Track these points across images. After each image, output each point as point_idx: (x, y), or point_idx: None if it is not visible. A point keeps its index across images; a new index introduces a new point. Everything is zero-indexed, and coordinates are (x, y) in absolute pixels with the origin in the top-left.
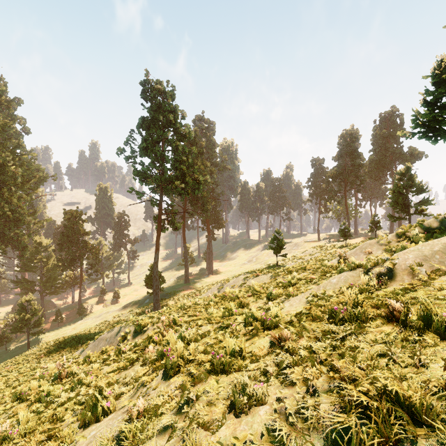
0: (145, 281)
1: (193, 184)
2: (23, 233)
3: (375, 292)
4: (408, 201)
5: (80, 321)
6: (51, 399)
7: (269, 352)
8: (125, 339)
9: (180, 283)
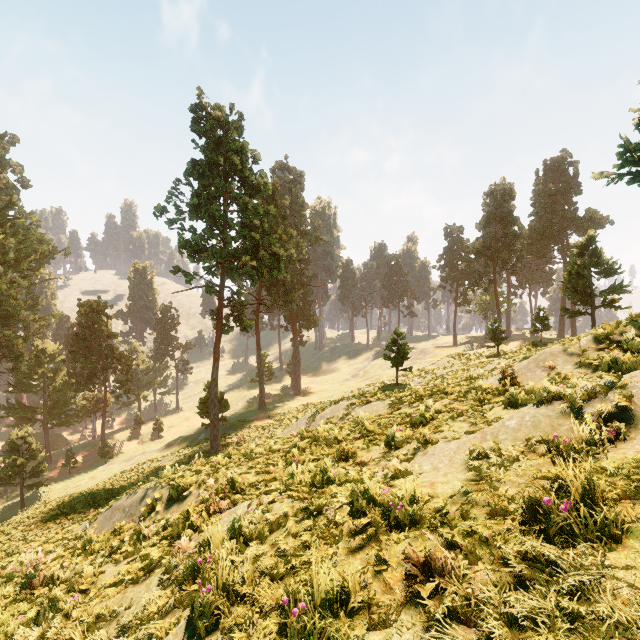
0: (199, 406)
1: (270, 261)
2: (17, 335)
3: (607, 454)
4: (591, 288)
5: (102, 466)
6: None
7: (407, 599)
8: (153, 509)
9: (252, 408)
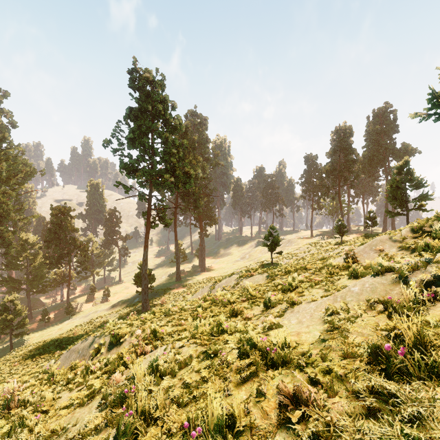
0: (135, 279)
1: (184, 178)
2: (8, 230)
3: (428, 311)
4: (406, 196)
5: (67, 321)
6: None
7: (280, 424)
8: (99, 351)
9: (171, 280)
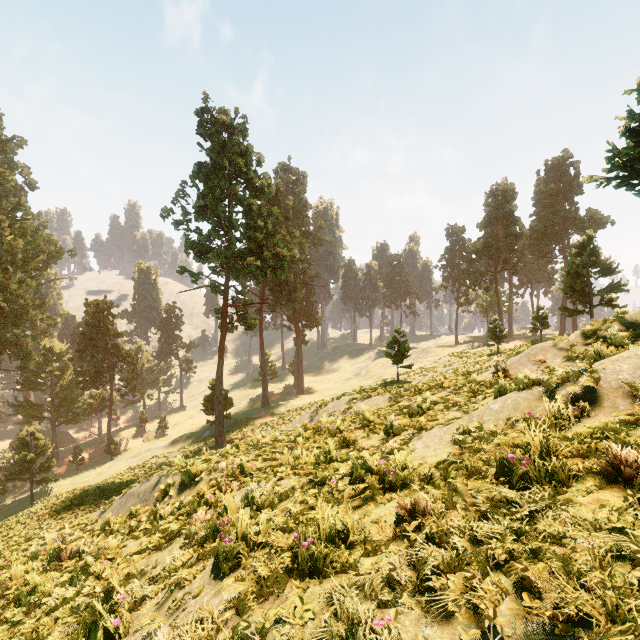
0: (204, 404)
1: (274, 261)
2: (25, 334)
3: (571, 427)
4: (589, 287)
5: (109, 463)
6: (36, 599)
7: (395, 536)
8: (167, 494)
9: (255, 406)
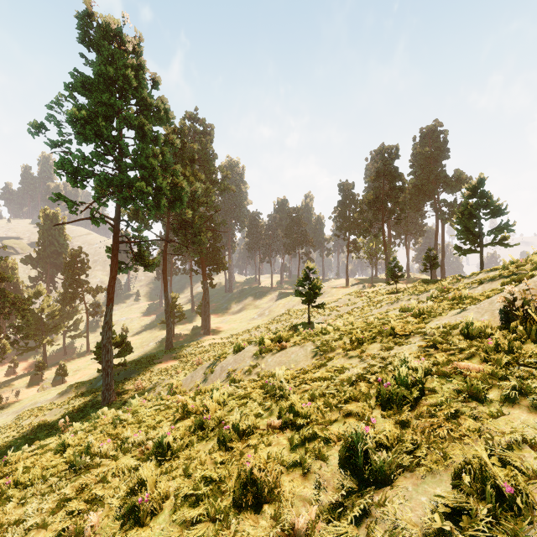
0: (96, 352)
1: (171, 193)
2: None
3: None
4: (480, 227)
5: None
6: None
7: None
8: None
9: (162, 349)
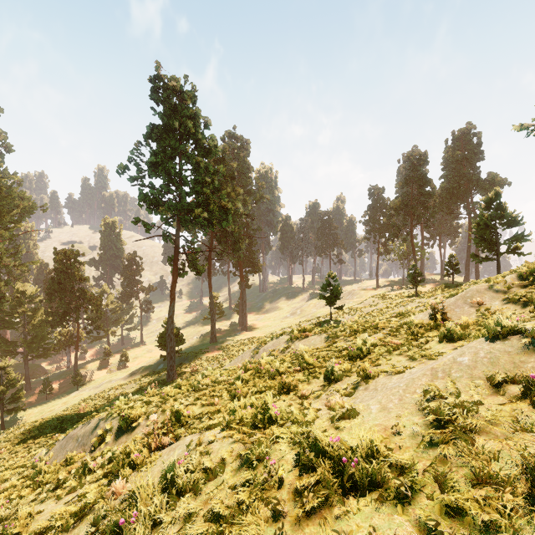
0: (158, 340)
1: (220, 214)
2: None
3: None
4: (496, 237)
5: (74, 393)
6: None
7: None
8: (104, 440)
9: (205, 342)
